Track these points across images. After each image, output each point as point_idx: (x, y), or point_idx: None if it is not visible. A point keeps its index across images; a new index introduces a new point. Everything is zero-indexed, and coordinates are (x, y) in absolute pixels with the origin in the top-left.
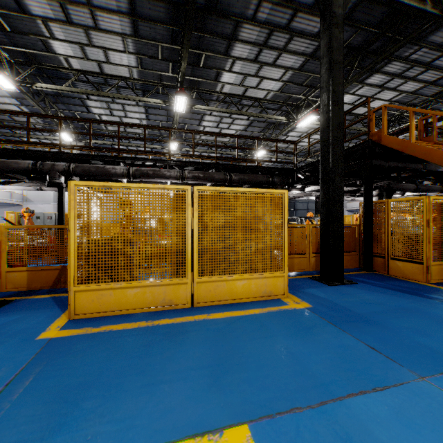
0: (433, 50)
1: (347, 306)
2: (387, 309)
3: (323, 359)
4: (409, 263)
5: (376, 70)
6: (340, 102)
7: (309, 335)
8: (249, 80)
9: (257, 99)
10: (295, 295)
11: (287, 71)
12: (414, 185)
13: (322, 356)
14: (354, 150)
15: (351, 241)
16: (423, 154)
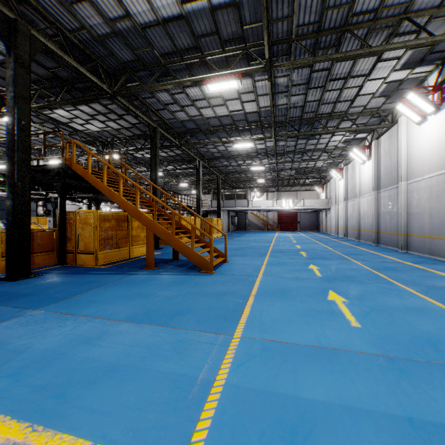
0: (121, 109)
1: (18, 291)
2: (51, 285)
3: None
4: (88, 254)
5: (84, 102)
6: (27, 130)
7: None
8: None
9: None
10: None
11: None
12: None
13: None
14: (52, 168)
15: (50, 243)
16: (95, 183)
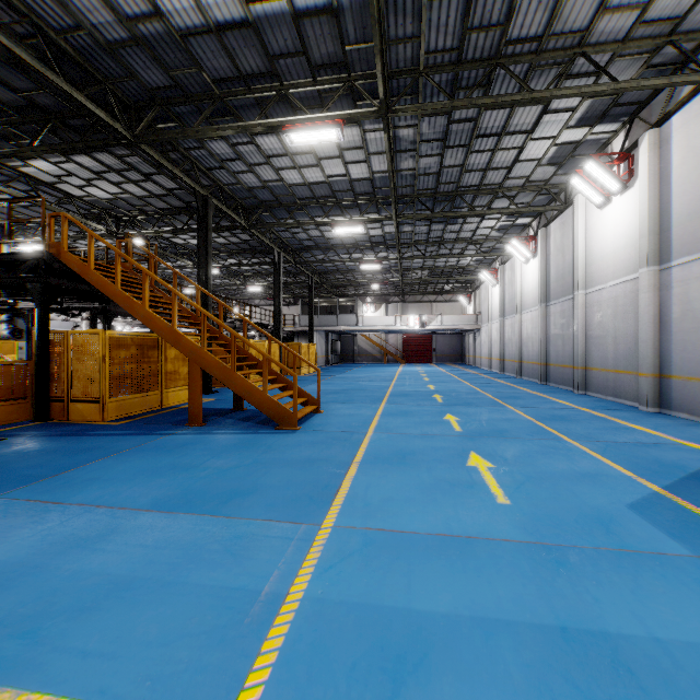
0: (149, 165)
1: None
2: (22, 456)
3: None
4: (89, 403)
5: (84, 151)
6: None
7: None
8: None
9: None
10: None
11: None
12: None
13: None
14: (25, 258)
15: (21, 385)
16: (101, 285)
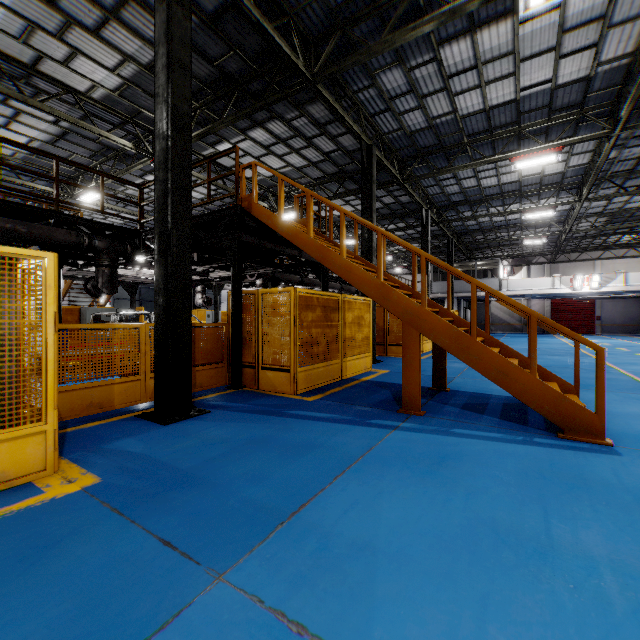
0: (313, 125)
1: (172, 461)
2: (232, 447)
3: (28, 634)
4: (279, 372)
5: (259, 122)
6: (186, 130)
7: (40, 566)
8: (44, 41)
9: (71, 89)
10: (79, 462)
11: (127, 61)
12: (300, 277)
13: (32, 623)
14: (220, 216)
15: (217, 348)
16: (292, 236)
